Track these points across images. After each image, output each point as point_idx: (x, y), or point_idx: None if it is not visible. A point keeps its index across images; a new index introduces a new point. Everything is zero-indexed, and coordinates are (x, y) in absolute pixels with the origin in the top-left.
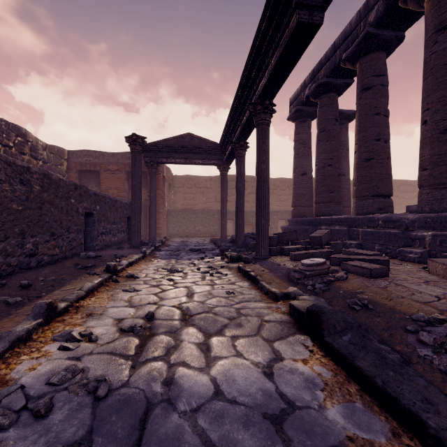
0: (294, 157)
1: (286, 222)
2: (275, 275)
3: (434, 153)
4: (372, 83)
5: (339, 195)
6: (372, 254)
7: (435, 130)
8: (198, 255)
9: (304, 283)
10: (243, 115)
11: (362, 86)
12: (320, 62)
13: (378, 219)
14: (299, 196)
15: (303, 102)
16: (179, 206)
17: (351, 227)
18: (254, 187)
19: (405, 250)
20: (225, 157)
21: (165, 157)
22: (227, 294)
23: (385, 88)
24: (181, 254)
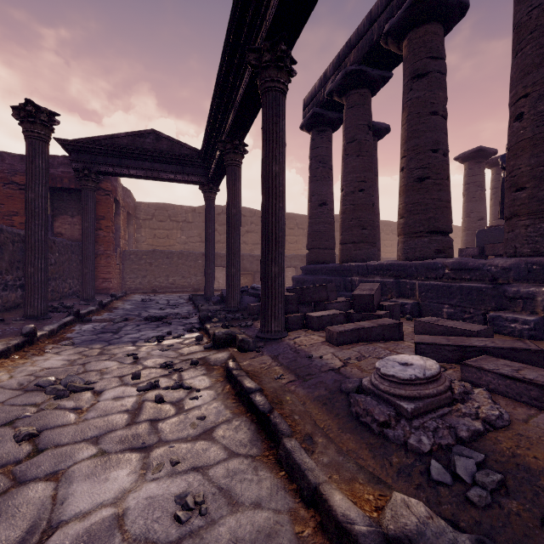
0: (310, 180)
1: (296, 270)
2: (312, 396)
3: (539, 162)
4: (427, 68)
5: (374, 232)
6: (480, 331)
7: (539, 127)
8: (156, 329)
9: (409, 442)
10: (238, 86)
11: (412, 72)
12: (348, 43)
13: (444, 266)
14: (318, 234)
15: (323, 102)
16: (145, 247)
17: (399, 278)
18: (254, 224)
19: (502, 316)
20: (212, 171)
21: (112, 164)
22: (177, 521)
23: (444, 77)
24: (125, 329)
